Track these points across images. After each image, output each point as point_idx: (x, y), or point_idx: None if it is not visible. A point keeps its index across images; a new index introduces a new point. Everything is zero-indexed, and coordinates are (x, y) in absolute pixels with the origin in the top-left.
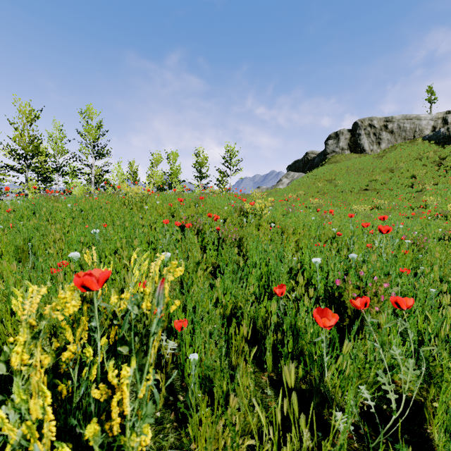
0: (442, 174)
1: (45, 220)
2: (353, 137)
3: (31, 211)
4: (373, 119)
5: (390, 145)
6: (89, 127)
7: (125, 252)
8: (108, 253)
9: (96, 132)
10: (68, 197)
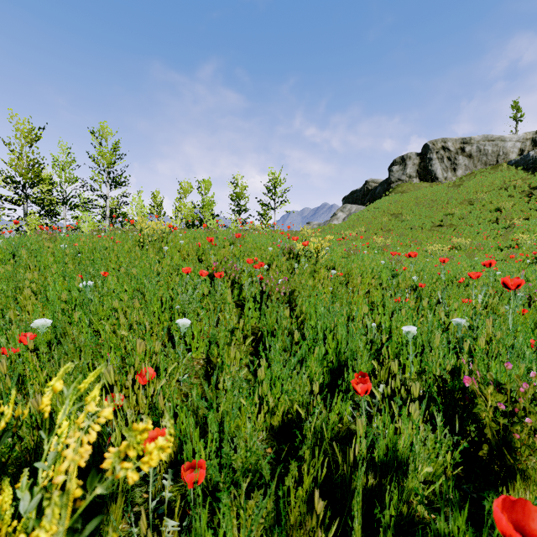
0: (534, 207)
1: (25, 266)
2: (423, 162)
3: (10, 253)
4: (447, 140)
5: (467, 172)
6: (102, 150)
7: (122, 318)
8: (102, 316)
9: (111, 155)
10: (71, 235)
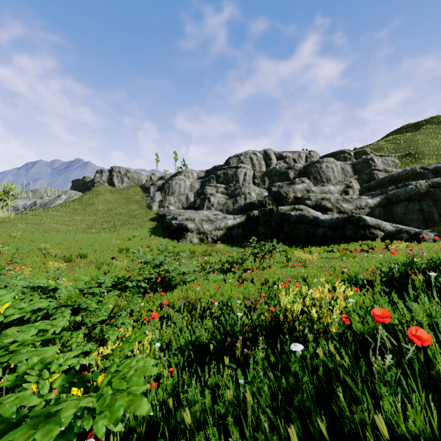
0: (133, 208)
1: None
2: (110, 175)
3: None
4: (121, 168)
5: (128, 185)
6: None
7: None
8: None
9: None
10: None
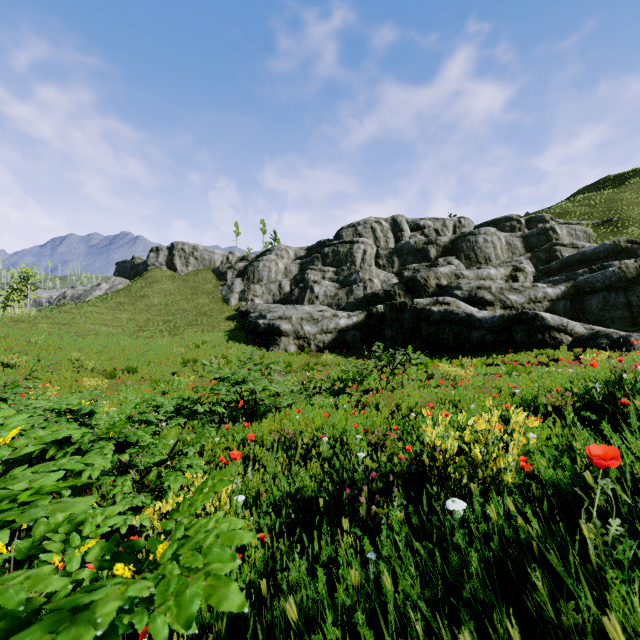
0: (203, 302)
1: None
2: (170, 255)
3: None
4: (185, 244)
5: (195, 269)
6: None
7: None
8: None
9: None
10: None
